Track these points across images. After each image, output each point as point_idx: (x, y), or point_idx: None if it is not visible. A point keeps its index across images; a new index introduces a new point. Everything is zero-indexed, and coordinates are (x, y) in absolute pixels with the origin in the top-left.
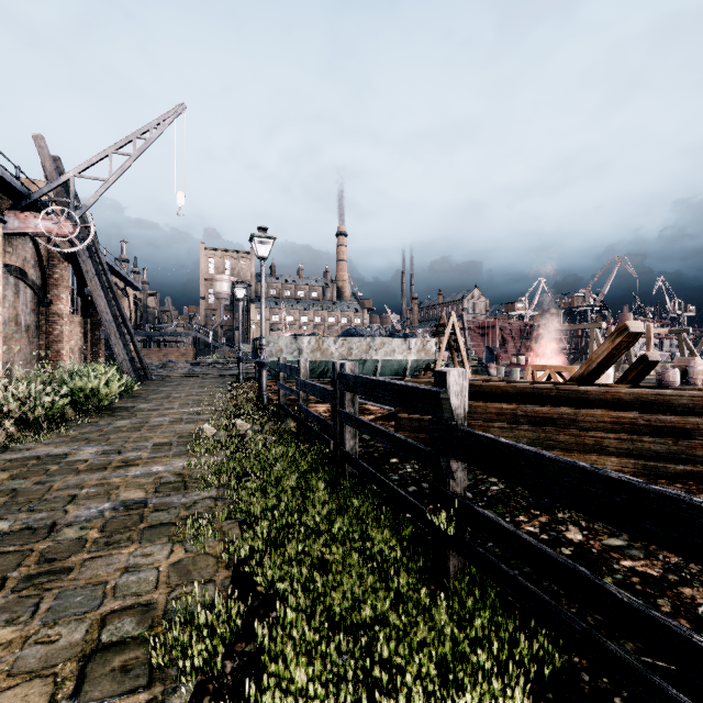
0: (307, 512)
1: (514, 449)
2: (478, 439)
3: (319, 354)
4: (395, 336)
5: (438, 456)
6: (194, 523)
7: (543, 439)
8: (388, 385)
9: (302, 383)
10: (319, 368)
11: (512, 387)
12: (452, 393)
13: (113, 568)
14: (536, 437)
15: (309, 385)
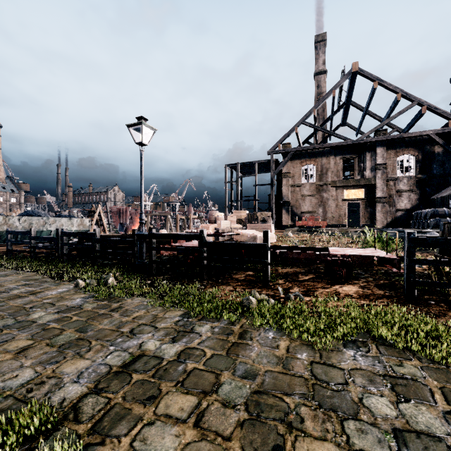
0: (56, 266)
1: (106, 239)
2: (101, 239)
3: (6, 227)
4: (63, 216)
5: (94, 244)
6: (20, 271)
7: (124, 248)
8: (81, 233)
9: (35, 237)
10: (5, 236)
11: (117, 235)
12: (97, 233)
13: (3, 279)
14: (123, 248)
15: (41, 237)
